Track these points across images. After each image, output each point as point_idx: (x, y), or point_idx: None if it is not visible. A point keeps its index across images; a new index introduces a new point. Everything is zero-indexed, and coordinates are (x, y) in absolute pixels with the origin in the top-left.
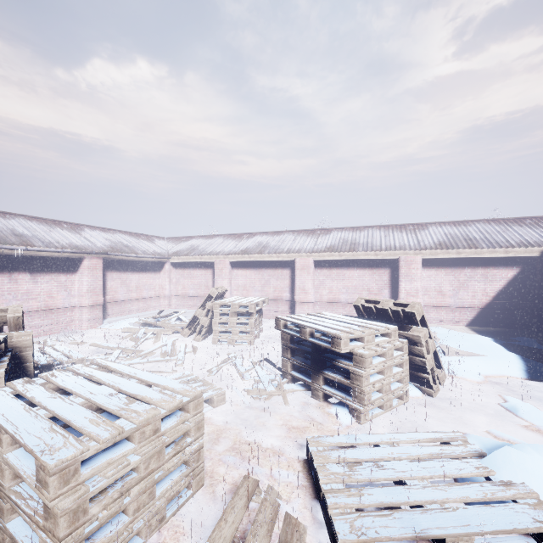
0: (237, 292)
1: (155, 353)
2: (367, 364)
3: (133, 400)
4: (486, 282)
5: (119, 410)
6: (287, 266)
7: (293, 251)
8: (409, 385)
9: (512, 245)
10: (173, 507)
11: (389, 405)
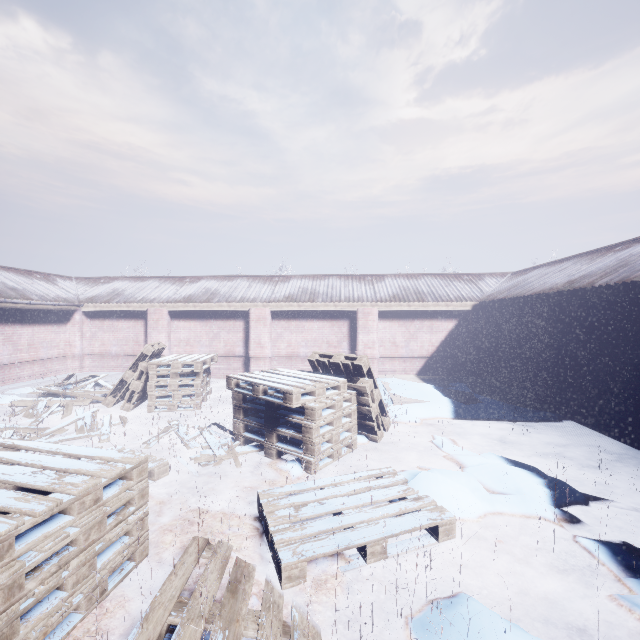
0: (178, 348)
1: (67, 430)
2: (317, 416)
3: (65, 474)
4: (432, 333)
5: (50, 485)
6: (240, 317)
7: (247, 300)
8: (358, 434)
9: (452, 299)
10: (115, 580)
11: (338, 454)
